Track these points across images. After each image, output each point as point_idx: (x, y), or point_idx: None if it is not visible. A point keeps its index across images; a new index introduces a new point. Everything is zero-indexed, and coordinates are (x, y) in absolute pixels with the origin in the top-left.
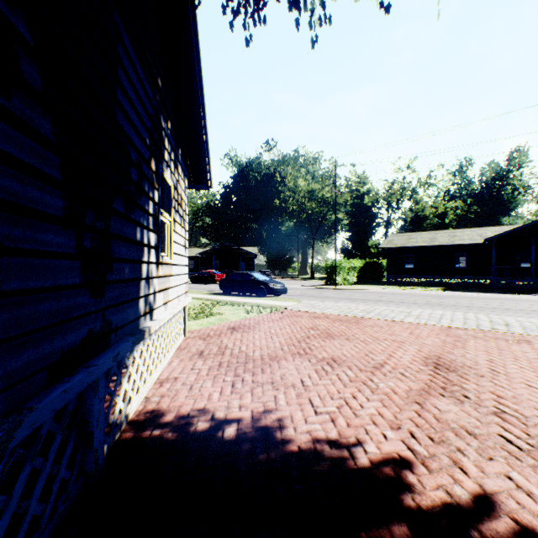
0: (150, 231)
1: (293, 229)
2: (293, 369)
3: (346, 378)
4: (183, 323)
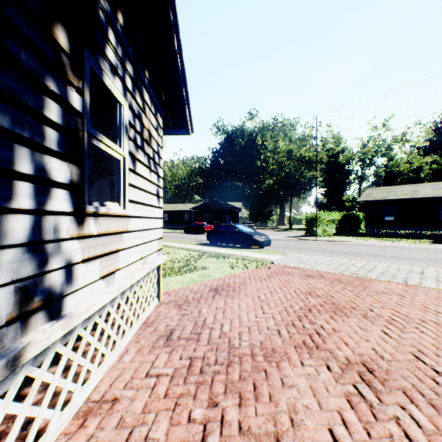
0: (50, 154)
1: (273, 185)
2: (307, 391)
3: (423, 438)
4: (157, 285)
